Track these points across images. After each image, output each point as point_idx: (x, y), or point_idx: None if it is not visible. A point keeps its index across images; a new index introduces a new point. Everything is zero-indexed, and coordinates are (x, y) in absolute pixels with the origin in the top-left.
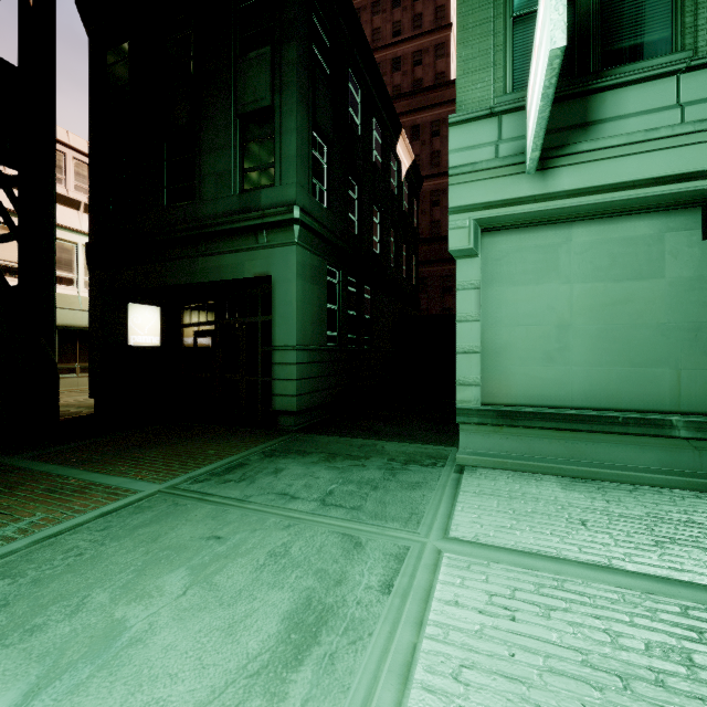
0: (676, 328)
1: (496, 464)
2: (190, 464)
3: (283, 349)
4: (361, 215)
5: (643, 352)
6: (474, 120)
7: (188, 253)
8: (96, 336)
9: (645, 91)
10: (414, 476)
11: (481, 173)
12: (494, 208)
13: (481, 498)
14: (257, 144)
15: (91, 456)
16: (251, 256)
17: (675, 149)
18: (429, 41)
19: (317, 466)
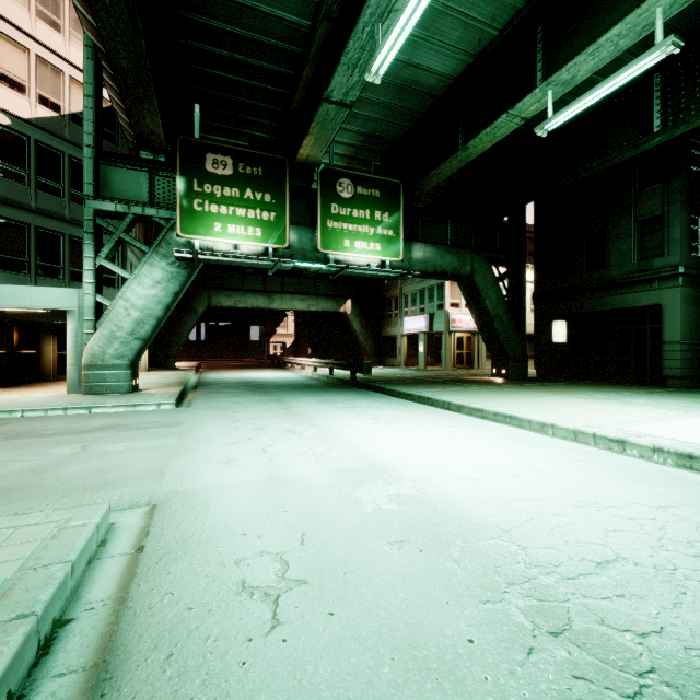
0: None
1: None
2: (629, 390)
3: (670, 343)
4: None
5: None
6: None
7: (600, 295)
8: (538, 338)
9: None
10: None
11: None
12: None
13: None
14: (650, 234)
15: (577, 386)
16: (646, 294)
17: None
18: None
19: None
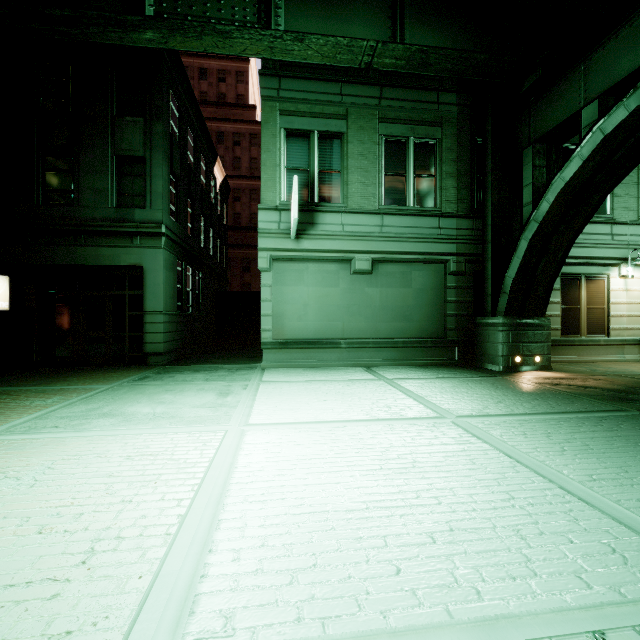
0: (343, 307)
1: (279, 366)
2: (112, 379)
3: (153, 314)
4: (194, 223)
5: (333, 316)
6: (269, 210)
7: (66, 242)
8: None
9: (332, 216)
10: (243, 372)
11: (272, 235)
12: (278, 251)
13: (273, 374)
14: (131, 177)
15: (27, 383)
16: (126, 251)
17: (341, 240)
18: (231, 65)
19: (192, 374)
